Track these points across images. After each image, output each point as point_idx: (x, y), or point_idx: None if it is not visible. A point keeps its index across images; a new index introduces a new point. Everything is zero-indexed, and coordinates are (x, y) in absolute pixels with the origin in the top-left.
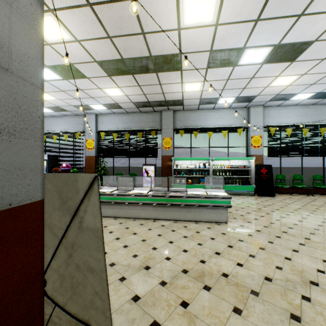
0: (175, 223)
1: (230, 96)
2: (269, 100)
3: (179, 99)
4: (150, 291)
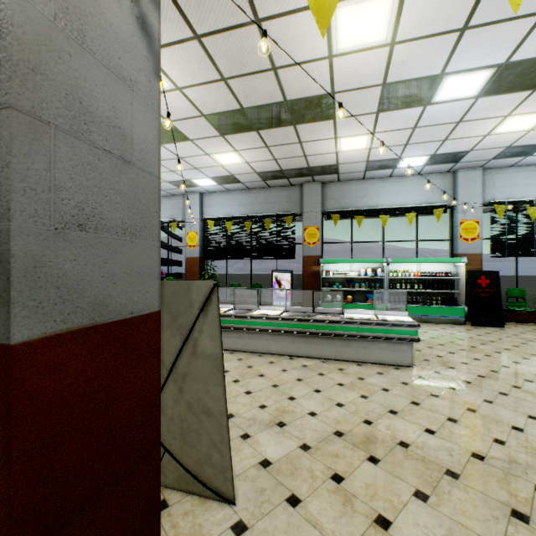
0: (325, 363)
1: (420, 154)
2: (494, 157)
3: (331, 163)
4: (286, 456)
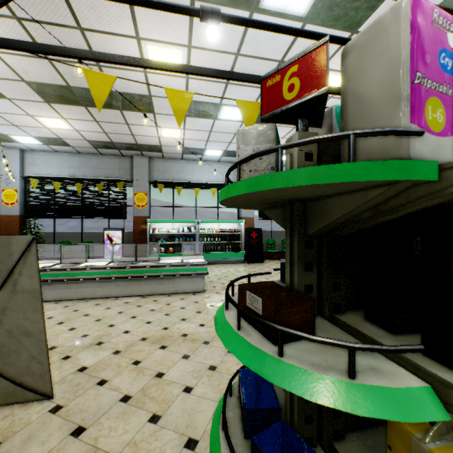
0: (144, 298)
1: (217, 148)
2: None
3: (156, 144)
4: (101, 361)
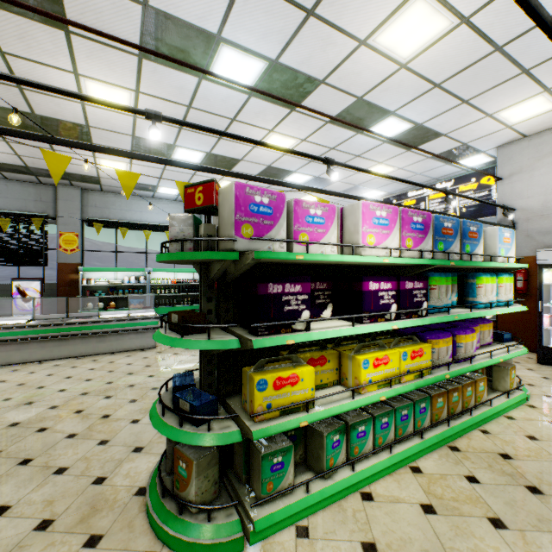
0: (80, 359)
1: (173, 187)
2: None
3: (92, 175)
4: (36, 416)
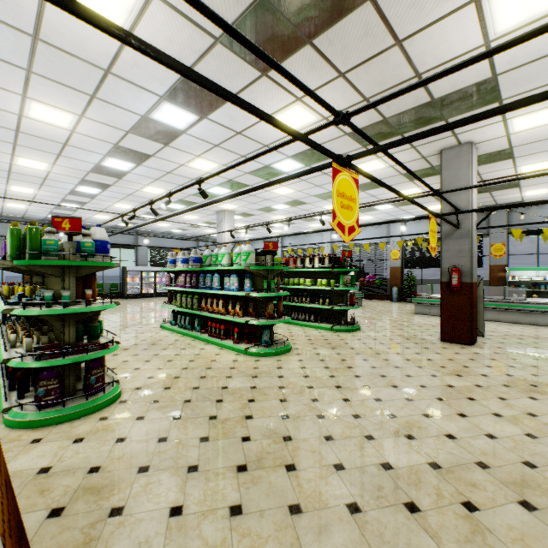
0: (512, 324)
1: None
2: None
3: (517, 201)
4: (498, 335)
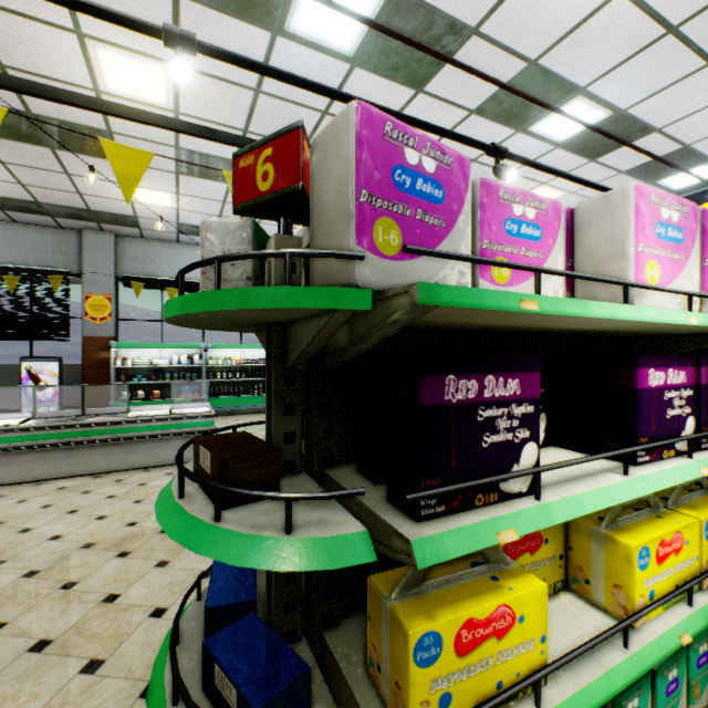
0: (98, 478)
1: None
2: None
3: (127, 213)
4: None
